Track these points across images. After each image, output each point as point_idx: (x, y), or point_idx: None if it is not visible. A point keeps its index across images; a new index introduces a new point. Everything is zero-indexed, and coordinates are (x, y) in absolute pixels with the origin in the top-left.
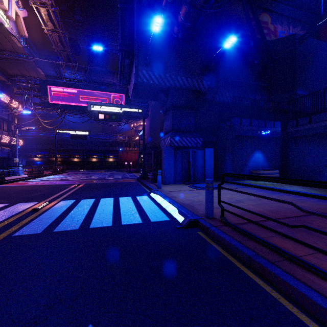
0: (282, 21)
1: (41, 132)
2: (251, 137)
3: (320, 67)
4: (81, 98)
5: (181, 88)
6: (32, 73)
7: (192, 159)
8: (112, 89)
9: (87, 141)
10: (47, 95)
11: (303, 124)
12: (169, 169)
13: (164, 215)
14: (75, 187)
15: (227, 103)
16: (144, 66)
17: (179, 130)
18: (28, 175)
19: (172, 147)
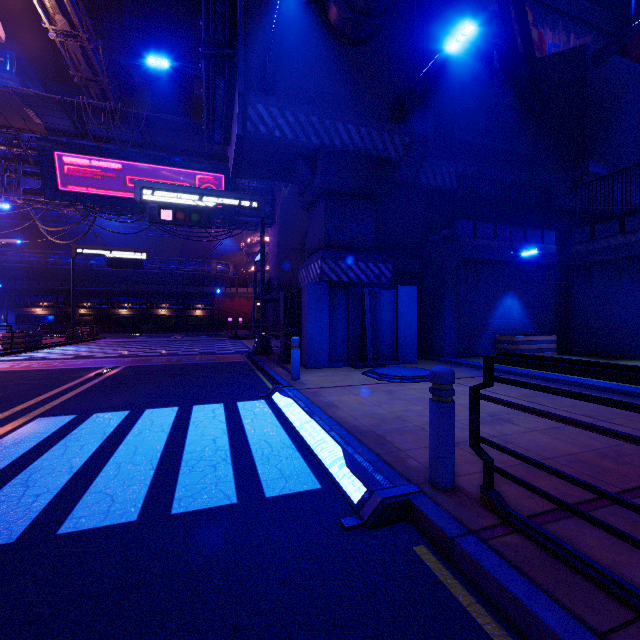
0: (555, 23)
1: (48, 255)
2: (495, 264)
3: (634, 118)
4: (130, 181)
5: (344, 151)
6: (14, 120)
7: (371, 310)
8: (197, 164)
9: (149, 275)
10: (54, 172)
11: (605, 237)
12: (319, 333)
13: (304, 468)
14: (97, 376)
15: (443, 190)
16: (260, 94)
17: (341, 246)
18: (4, 346)
19: (326, 283)
